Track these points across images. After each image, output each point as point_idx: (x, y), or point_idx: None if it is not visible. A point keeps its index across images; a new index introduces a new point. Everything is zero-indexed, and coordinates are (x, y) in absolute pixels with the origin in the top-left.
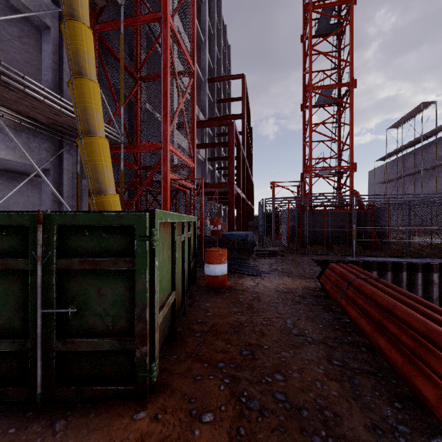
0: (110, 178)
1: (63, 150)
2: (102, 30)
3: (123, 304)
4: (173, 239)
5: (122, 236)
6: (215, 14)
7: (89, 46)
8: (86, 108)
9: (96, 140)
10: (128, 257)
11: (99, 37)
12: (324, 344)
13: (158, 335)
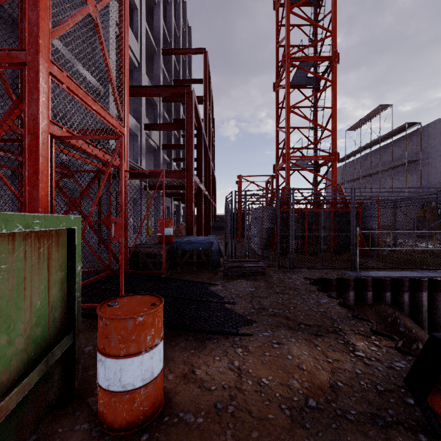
0: None
1: None
2: None
3: None
4: None
5: None
6: None
7: None
8: None
9: None
10: None
11: None
12: None
13: None
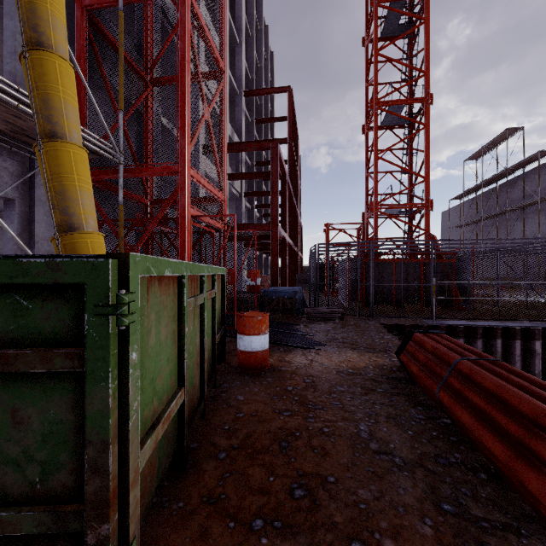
0: (89, 208)
1: (35, 173)
2: (94, 7)
3: (65, 438)
4: (181, 305)
5: (62, 305)
6: (253, 11)
7: (55, 4)
8: (49, 98)
9: (64, 148)
10: (74, 346)
11: (90, 17)
12: (423, 469)
13: (138, 490)
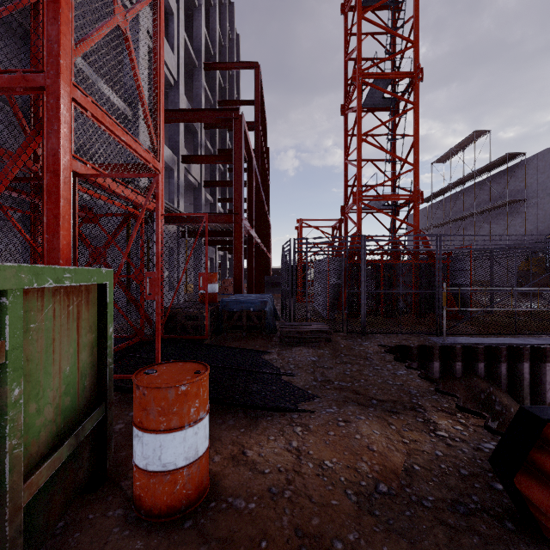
0: None
1: None
2: None
3: None
4: None
5: None
6: None
7: None
8: None
9: None
10: None
11: None
12: None
13: None
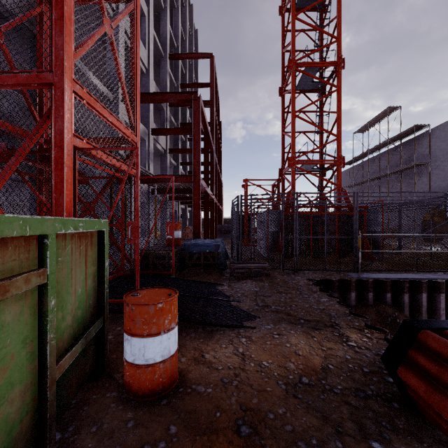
0: None
1: None
2: None
3: None
4: None
5: None
6: None
7: None
8: None
9: None
10: None
11: None
12: None
13: None
